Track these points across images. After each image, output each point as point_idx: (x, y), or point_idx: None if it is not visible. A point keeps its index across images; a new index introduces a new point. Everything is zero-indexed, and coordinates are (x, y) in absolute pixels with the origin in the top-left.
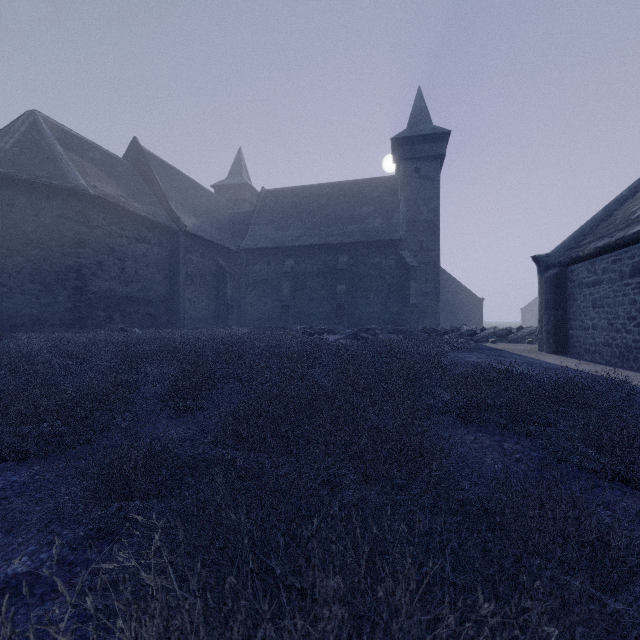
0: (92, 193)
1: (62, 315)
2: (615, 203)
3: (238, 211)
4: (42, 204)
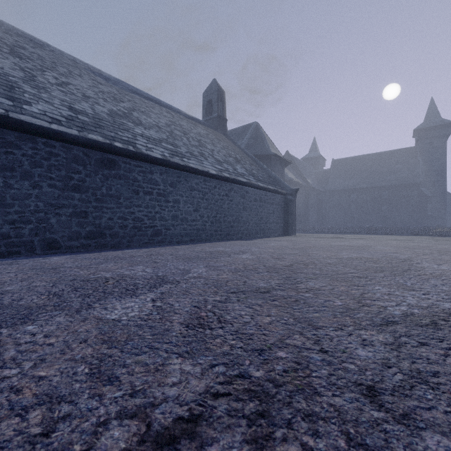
0: (294, 180)
1: None
2: None
3: (318, 171)
4: None
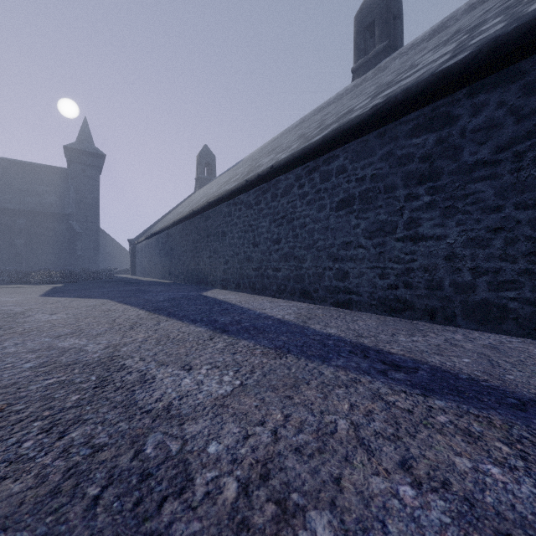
0: None
1: None
2: (153, 224)
3: None
4: None
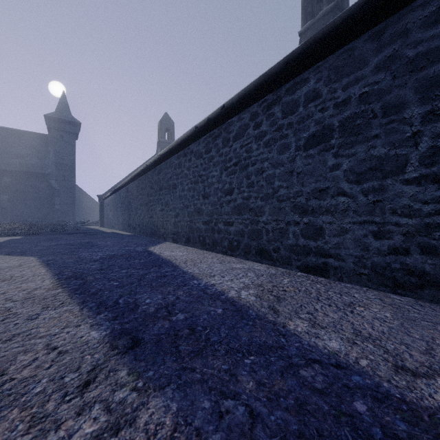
0: None
1: None
2: (120, 182)
3: None
4: None
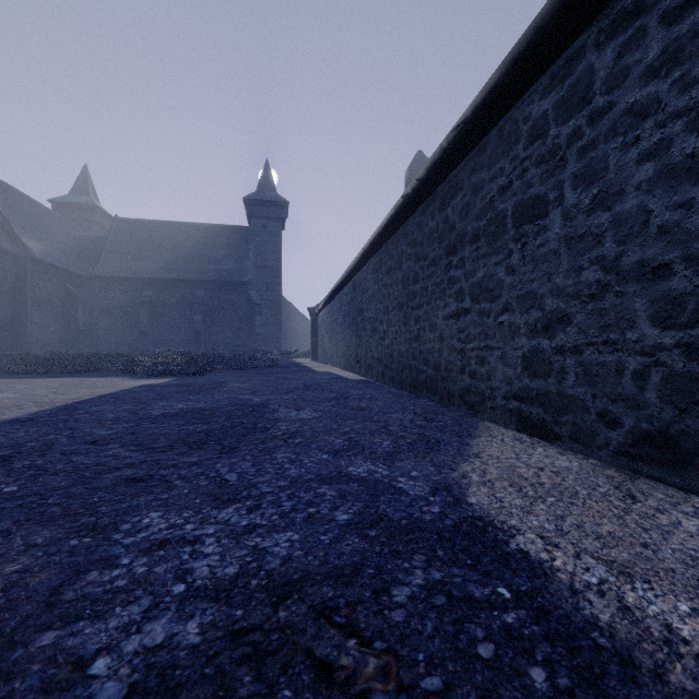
0: None
1: None
2: None
3: (86, 234)
4: None
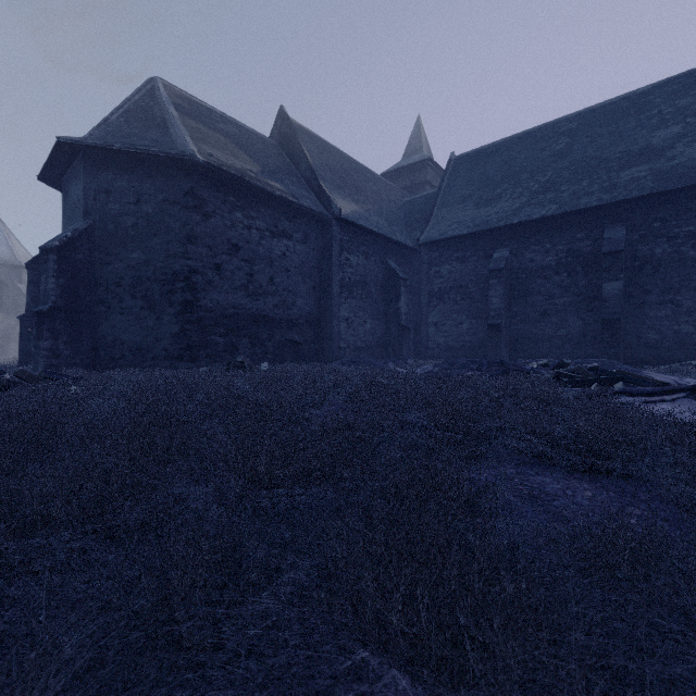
0: (201, 160)
1: (167, 343)
2: None
3: (416, 197)
4: (144, 186)
